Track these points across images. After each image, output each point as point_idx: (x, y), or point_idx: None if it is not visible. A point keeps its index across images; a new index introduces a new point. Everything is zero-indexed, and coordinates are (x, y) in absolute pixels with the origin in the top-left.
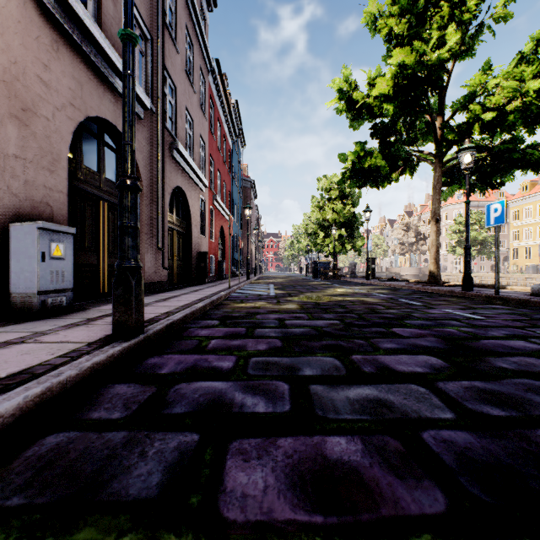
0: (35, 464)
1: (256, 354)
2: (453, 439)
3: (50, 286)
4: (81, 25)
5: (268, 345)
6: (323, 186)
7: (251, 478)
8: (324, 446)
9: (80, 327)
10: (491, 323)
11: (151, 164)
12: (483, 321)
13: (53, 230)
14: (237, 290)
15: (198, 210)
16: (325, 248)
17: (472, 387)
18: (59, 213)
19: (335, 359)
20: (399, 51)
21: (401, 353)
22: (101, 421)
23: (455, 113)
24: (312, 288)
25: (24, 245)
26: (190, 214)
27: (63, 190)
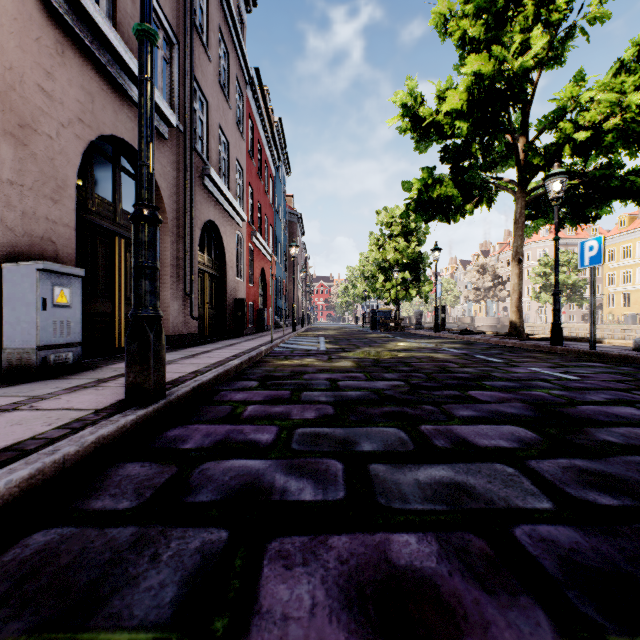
0: (13, 572)
1: (303, 424)
2: (554, 537)
3: (52, 340)
4: (92, 25)
5: (318, 412)
6: (383, 221)
7: (295, 593)
8: (389, 547)
9: (88, 390)
10: (588, 385)
11: (177, 193)
12: (578, 382)
13: (57, 272)
14: (281, 344)
15: (234, 249)
16: (385, 294)
17: (573, 467)
18: (65, 252)
19: (400, 431)
20: (475, 57)
21: (481, 423)
22: (105, 512)
23: (541, 132)
24: (370, 342)
25: (20, 290)
26: (224, 254)
27: (70, 223)
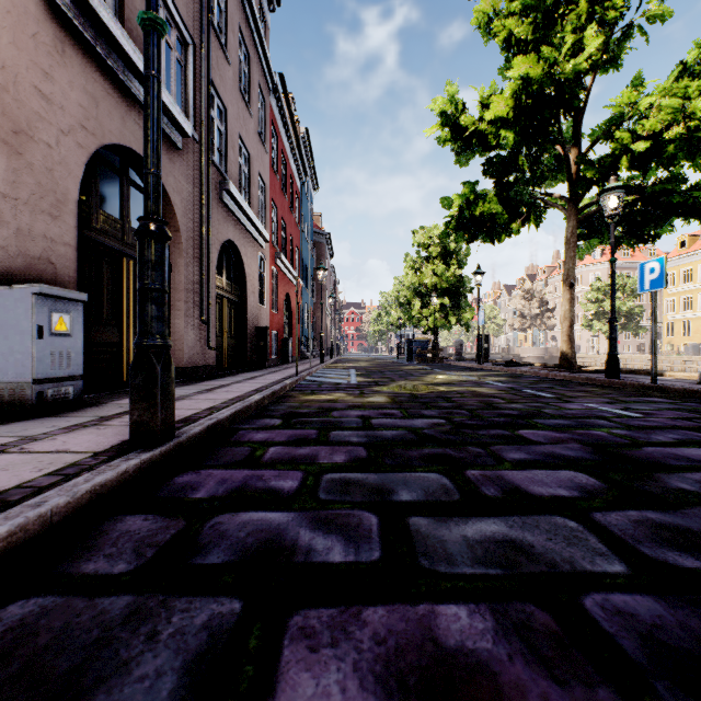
0: None
1: (332, 469)
2: (632, 609)
3: (50, 372)
4: (96, 20)
5: (348, 455)
6: (420, 241)
7: (321, 684)
8: (434, 623)
9: (88, 430)
10: (652, 423)
11: (193, 209)
12: (640, 419)
13: (55, 296)
14: (307, 377)
15: (256, 272)
16: (422, 322)
17: (645, 521)
18: (65, 274)
19: (443, 477)
20: (522, 59)
21: (535, 468)
22: (96, 577)
23: (595, 143)
24: (406, 375)
25: (13, 317)
26: (245, 277)
27: (71, 242)
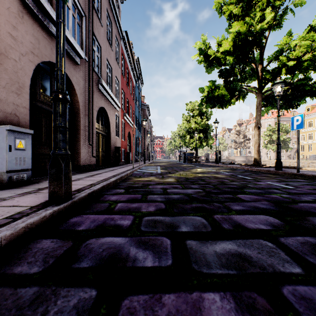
0: None
1: (148, 214)
2: (310, 295)
3: (15, 167)
4: (38, 2)
5: (156, 207)
6: (189, 108)
7: None
8: (202, 304)
9: (30, 195)
10: (300, 191)
11: (85, 92)
12: (294, 189)
13: (17, 131)
14: (138, 170)
15: (114, 121)
16: (190, 145)
17: (307, 242)
18: (23, 121)
19: (202, 218)
20: (236, 23)
21: (247, 214)
22: (20, 276)
23: (269, 62)
24: (183, 169)
25: None
26: (109, 124)
27: (26, 106)
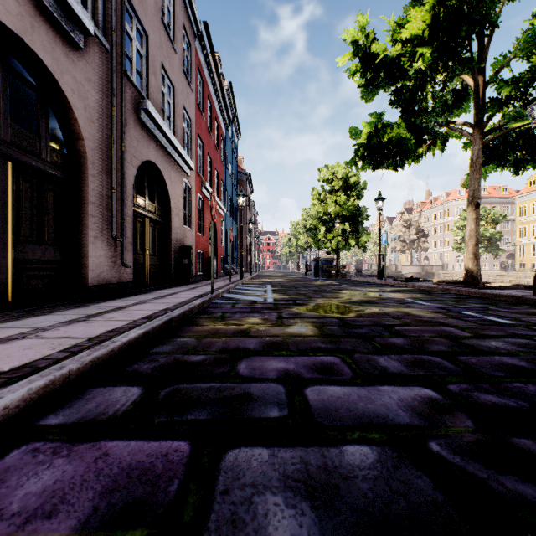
0: None
1: None
2: None
3: None
4: None
5: None
6: (325, 177)
7: None
8: None
9: None
10: None
11: (102, 120)
12: None
13: None
14: (224, 294)
15: (181, 196)
16: (327, 244)
17: None
18: None
19: None
20: None
21: None
22: None
23: (500, 70)
24: (320, 291)
25: None
26: (169, 199)
27: None
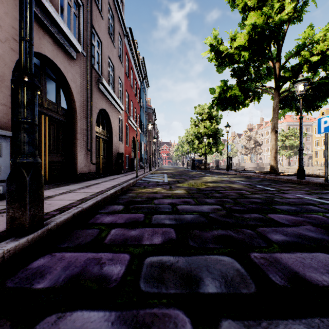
0: None
1: (151, 251)
2: None
3: None
4: None
5: (163, 236)
6: (198, 112)
7: None
8: None
9: None
10: None
11: (82, 91)
12: None
13: None
14: (142, 178)
15: (117, 125)
16: (199, 150)
17: None
18: (2, 121)
19: (234, 260)
20: (253, 14)
21: (297, 250)
22: None
23: (288, 60)
24: (193, 177)
25: None
26: (111, 128)
27: (6, 103)
